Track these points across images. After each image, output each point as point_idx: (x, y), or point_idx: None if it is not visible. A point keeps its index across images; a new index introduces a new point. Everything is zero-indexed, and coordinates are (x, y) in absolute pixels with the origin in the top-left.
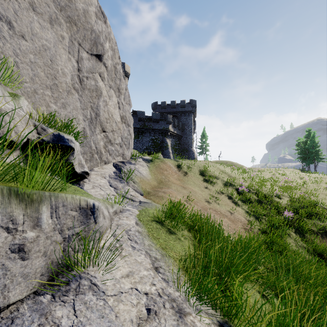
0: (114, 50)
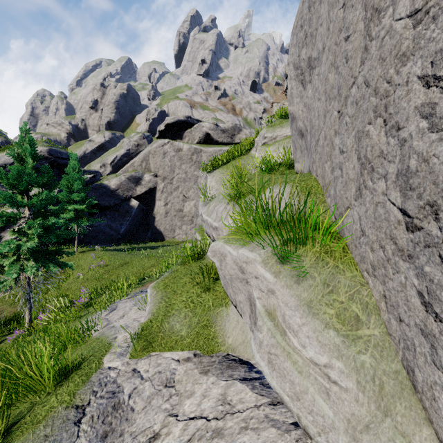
0: None
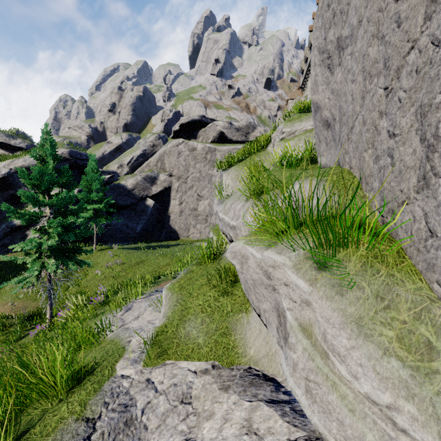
0: None
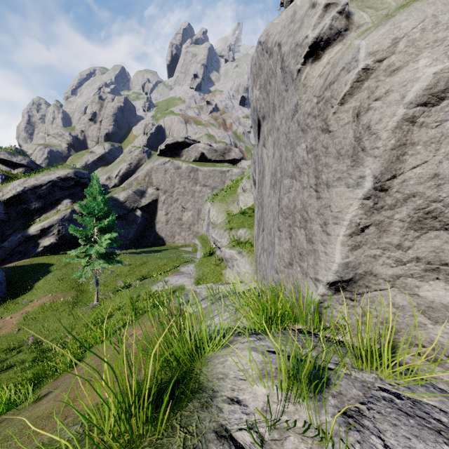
0: (259, 67)
